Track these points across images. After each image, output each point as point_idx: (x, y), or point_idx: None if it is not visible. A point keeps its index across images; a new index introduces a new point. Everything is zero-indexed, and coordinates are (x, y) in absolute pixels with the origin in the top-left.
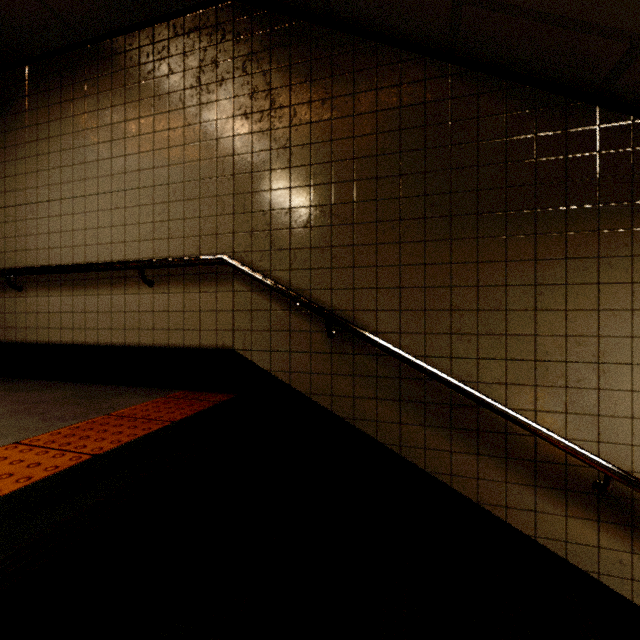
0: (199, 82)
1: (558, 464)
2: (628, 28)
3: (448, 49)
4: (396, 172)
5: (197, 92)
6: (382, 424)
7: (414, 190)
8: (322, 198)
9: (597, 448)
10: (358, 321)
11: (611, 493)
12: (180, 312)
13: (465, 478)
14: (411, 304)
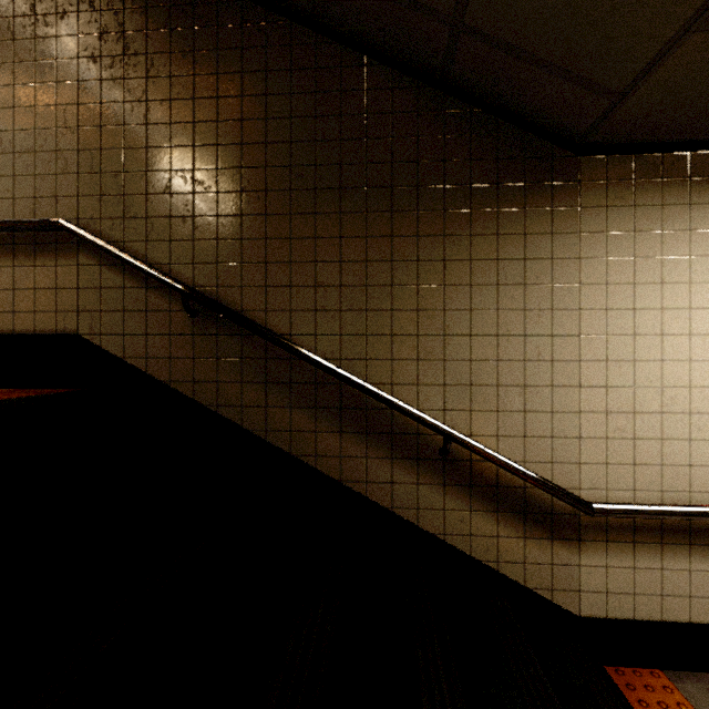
0: (34, 11)
1: (411, 434)
2: (443, 10)
3: (312, 16)
4: (262, 139)
5: (31, 22)
6: (248, 409)
7: (280, 160)
8: (183, 162)
9: (443, 416)
10: (222, 299)
11: (454, 457)
12: (8, 290)
13: (329, 458)
14: (277, 280)
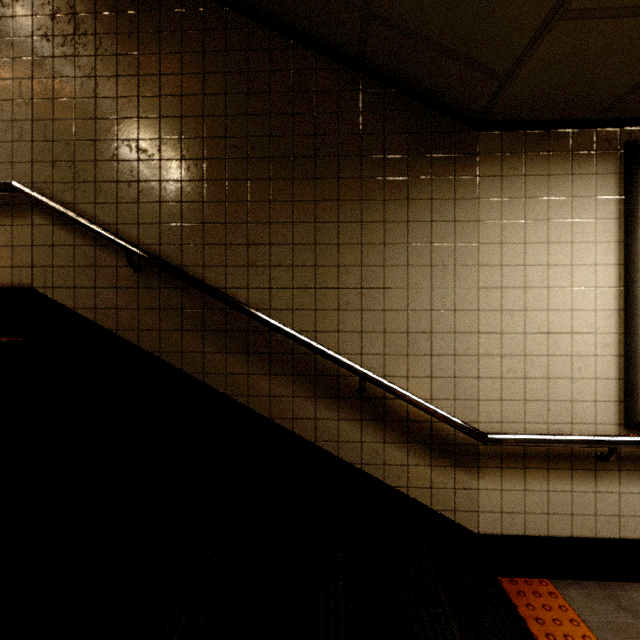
0: None
1: (332, 376)
2: None
3: (244, 4)
4: (200, 113)
5: None
6: (187, 354)
7: (216, 131)
8: (129, 132)
9: (360, 359)
10: (164, 255)
11: (370, 396)
12: None
13: (260, 397)
14: (213, 239)
